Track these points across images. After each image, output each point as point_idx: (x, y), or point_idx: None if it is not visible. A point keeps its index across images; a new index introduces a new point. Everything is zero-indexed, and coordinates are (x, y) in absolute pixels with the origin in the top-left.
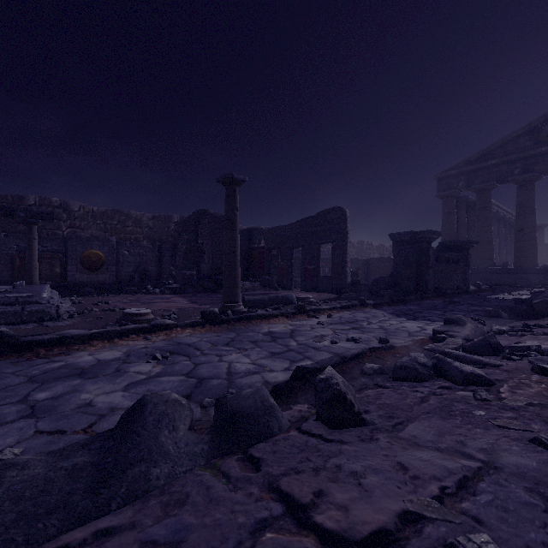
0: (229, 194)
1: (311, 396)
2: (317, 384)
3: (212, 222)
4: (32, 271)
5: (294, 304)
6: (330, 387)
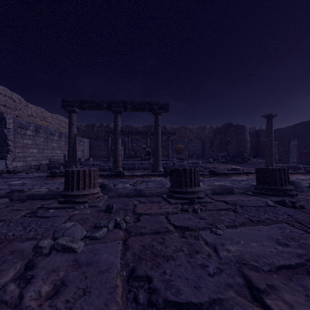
0: (268, 122)
1: None
2: None
3: (236, 129)
4: (169, 153)
5: (302, 169)
6: None
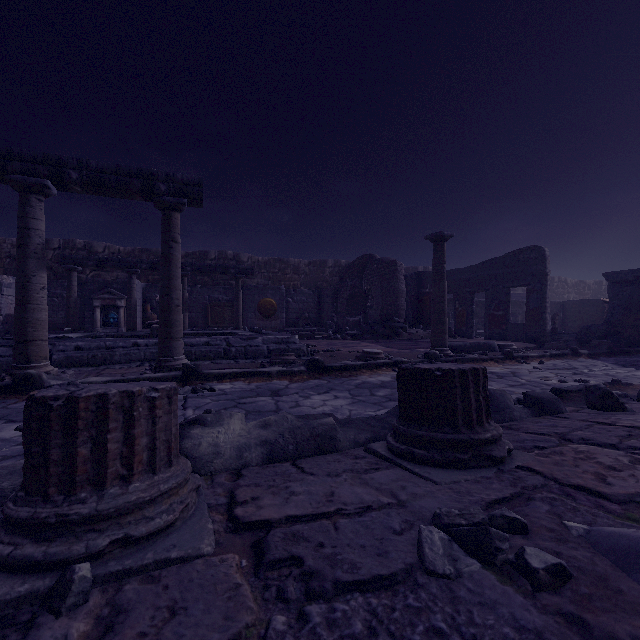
0: (437, 250)
1: (570, 404)
2: (588, 388)
3: (382, 267)
4: (239, 318)
5: (496, 351)
6: (599, 389)
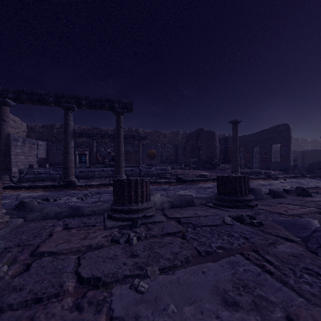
0: (234, 128)
1: (291, 195)
2: (296, 187)
3: (207, 135)
4: (140, 159)
5: (263, 174)
6: (301, 188)
